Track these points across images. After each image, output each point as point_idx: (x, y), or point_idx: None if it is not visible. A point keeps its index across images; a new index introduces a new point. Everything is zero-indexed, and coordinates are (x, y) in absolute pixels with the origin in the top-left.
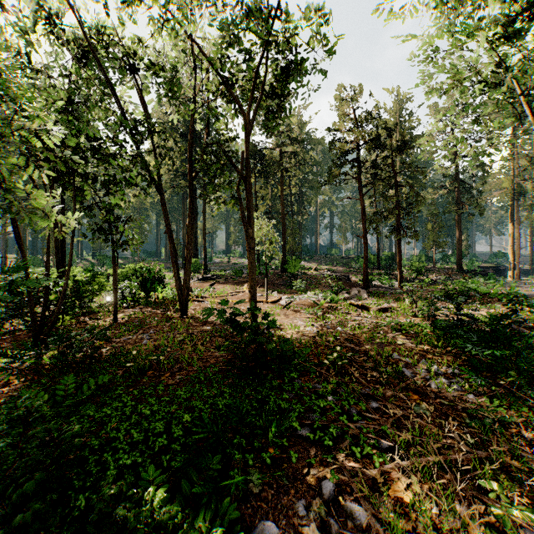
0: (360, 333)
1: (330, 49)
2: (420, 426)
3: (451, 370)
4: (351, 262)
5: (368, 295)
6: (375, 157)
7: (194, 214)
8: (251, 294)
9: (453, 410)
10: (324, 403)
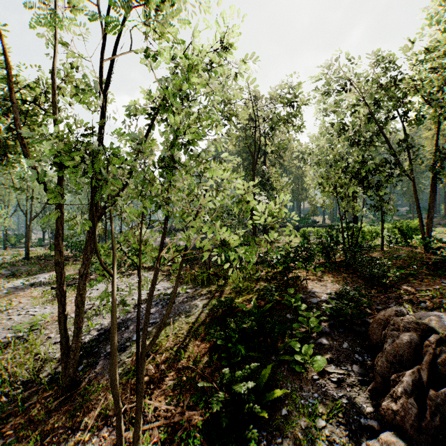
0: None
1: None
2: None
3: None
4: None
5: None
6: None
7: None
8: None
9: None
10: None
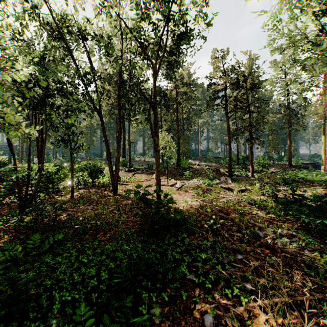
0: (227, 206)
1: (208, 22)
2: (272, 273)
3: (291, 232)
4: (220, 160)
5: (232, 181)
6: (236, 94)
7: (123, 130)
8: (157, 180)
9: (294, 262)
10: (205, 255)
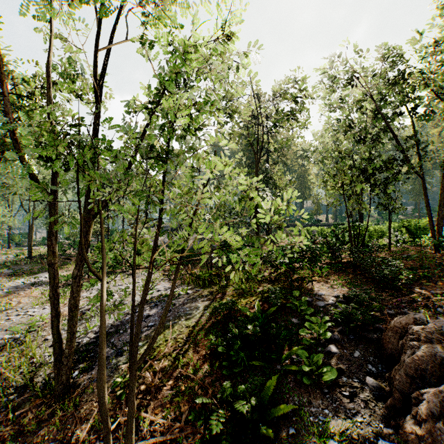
0: None
1: None
2: None
3: None
4: None
5: None
6: None
7: None
8: None
9: None
10: None
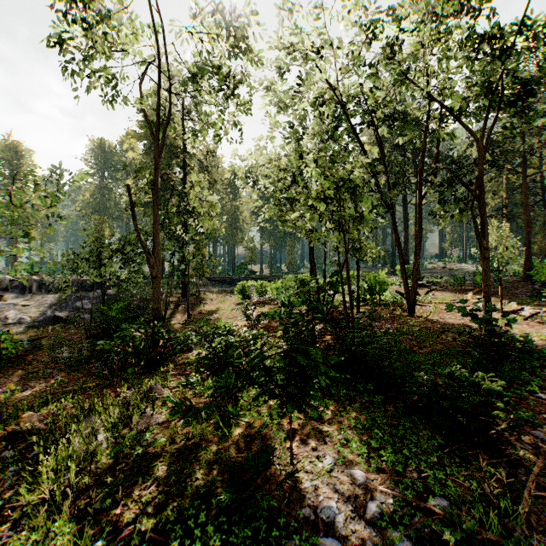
0: None
1: None
2: None
3: None
4: None
5: None
6: None
7: (405, 220)
8: (485, 298)
9: None
10: None
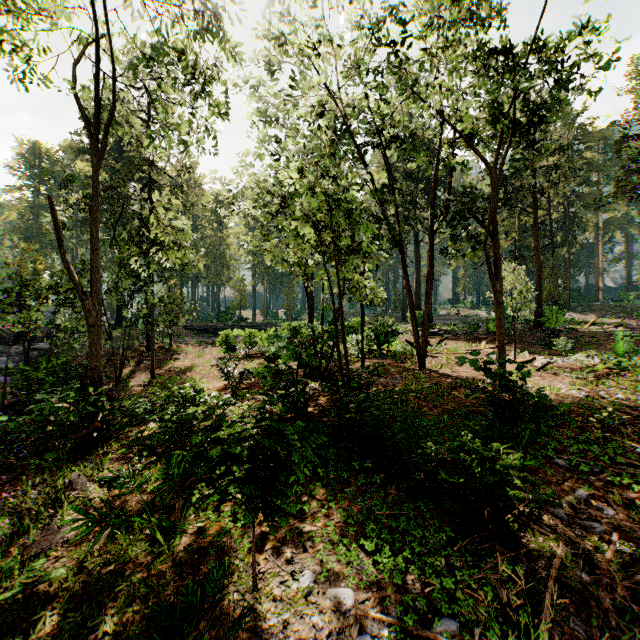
0: None
1: (605, 64)
2: None
3: None
4: None
5: None
6: None
7: (416, 260)
8: (499, 348)
9: None
10: (583, 446)
